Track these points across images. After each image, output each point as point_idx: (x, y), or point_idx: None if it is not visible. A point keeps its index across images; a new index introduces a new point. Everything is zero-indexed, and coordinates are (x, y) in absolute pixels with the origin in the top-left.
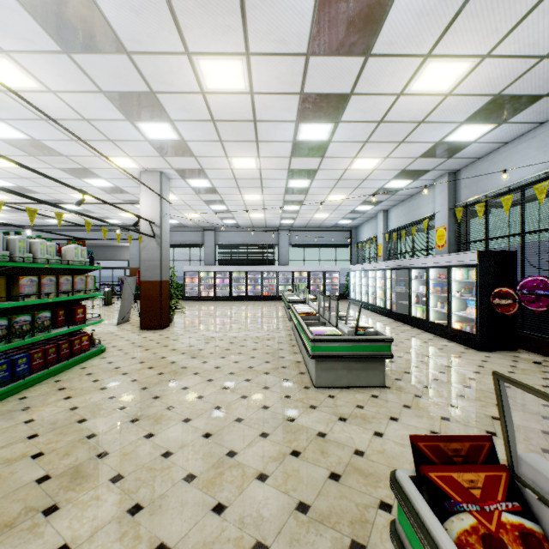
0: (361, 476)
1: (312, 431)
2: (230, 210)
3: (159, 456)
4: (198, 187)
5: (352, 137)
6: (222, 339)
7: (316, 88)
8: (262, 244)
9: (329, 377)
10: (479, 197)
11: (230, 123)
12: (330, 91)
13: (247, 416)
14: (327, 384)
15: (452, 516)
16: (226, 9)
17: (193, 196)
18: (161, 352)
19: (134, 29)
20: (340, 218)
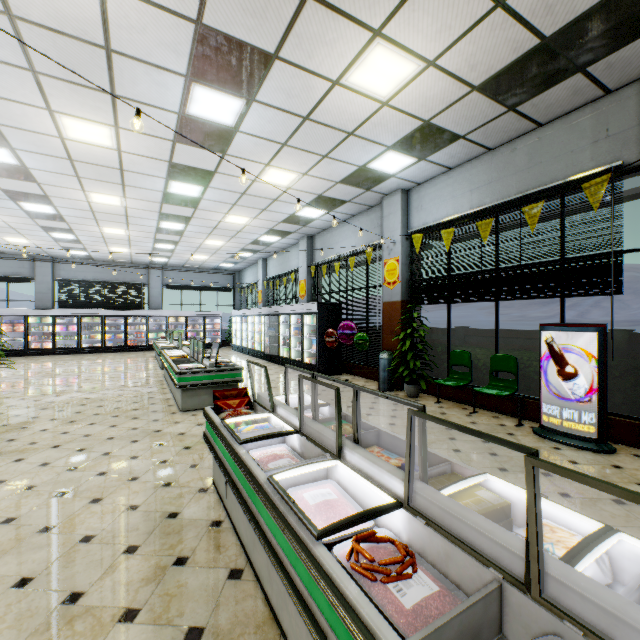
0: (205, 444)
1: (175, 433)
2: (81, 240)
3: (37, 466)
4: (36, 211)
5: (221, 199)
6: (78, 391)
7: (184, 162)
8: (126, 282)
9: (194, 402)
10: (325, 260)
11: (92, 166)
12: (197, 166)
13: (118, 435)
14: (192, 408)
15: (223, 413)
16: (98, 98)
17: (24, 220)
18: None
19: None
20: (222, 261)
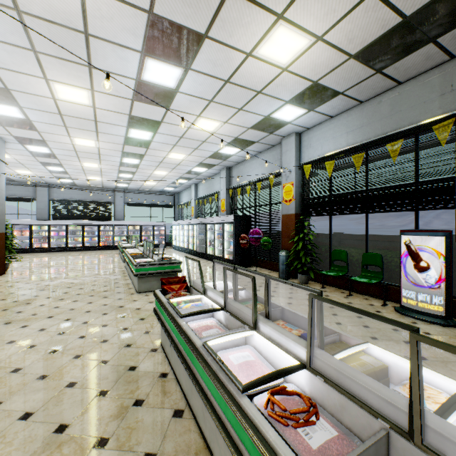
0: (155, 317)
1: (133, 308)
2: (67, 172)
3: (37, 331)
4: (37, 151)
5: (166, 141)
6: (65, 277)
7: (139, 115)
8: (99, 201)
9: (147, 286)
10: (239, 184)
11: (75, 118)
12: (149, 118)
13: (93, 309)
14: (145, 290)
15: (168, 295)
16: (79, 70)
17: (29, 158)
18: (8, 290)
19: (2, 57)
20: (166, 186)
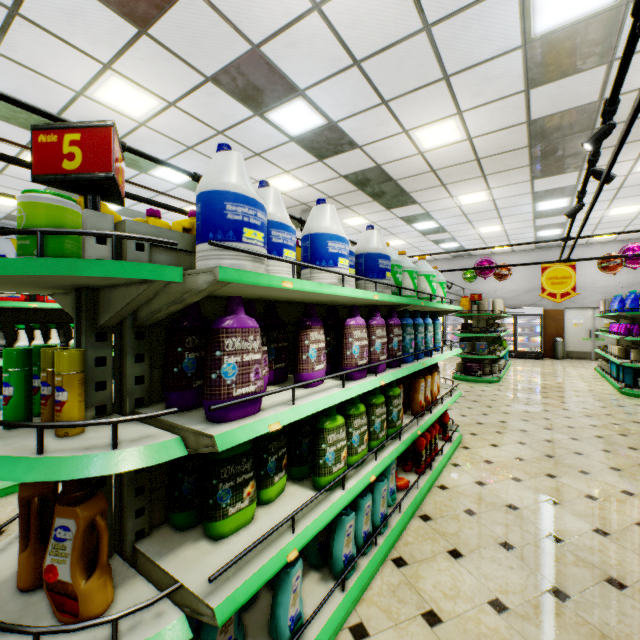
0: None
1: None
2: None
3: None
4: None
5: None
6: None
7: (6, 178)
8: None
9: None
10: None
11: None
12: None
13: None
14: None
15: None
16: None
17: None
18: None
19: None
20: None
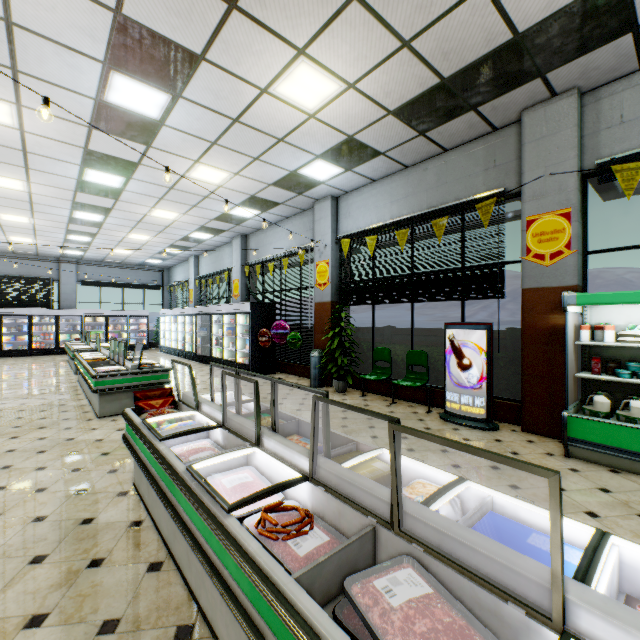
0: (126, 449)
1: (91, 440)
2: None
3: None
4: None
5: (147, 192)
6: None
7: (102, 150)
8: (30, 277)
9: (114, 406)
10: (259, 260)
11: None
12: (118, 156)
13: (21, 447)
14: (112, 413)
15: (144, 414)
16: None
17: None
18: None
19: None
20: (149, 257)
